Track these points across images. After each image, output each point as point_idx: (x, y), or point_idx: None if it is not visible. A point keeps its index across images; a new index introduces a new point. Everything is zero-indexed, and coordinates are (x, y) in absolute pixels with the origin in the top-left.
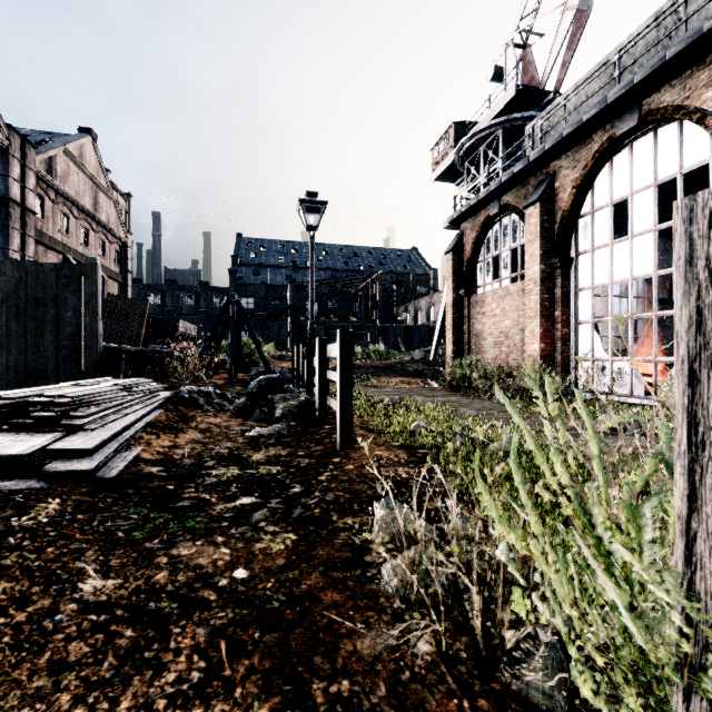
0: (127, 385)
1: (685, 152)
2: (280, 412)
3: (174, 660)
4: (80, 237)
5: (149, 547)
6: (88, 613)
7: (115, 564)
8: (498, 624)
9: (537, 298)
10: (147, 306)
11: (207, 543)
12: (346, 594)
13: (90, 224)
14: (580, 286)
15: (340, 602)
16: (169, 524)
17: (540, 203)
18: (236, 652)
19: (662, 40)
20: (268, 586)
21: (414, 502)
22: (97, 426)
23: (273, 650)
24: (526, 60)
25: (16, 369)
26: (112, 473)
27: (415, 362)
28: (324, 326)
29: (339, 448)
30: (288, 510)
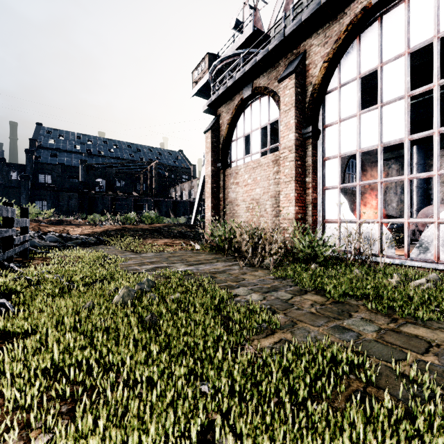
0: None
1: (443, 16)
2: None
3: None
4: None
5: None
6: None
7: None
8: None
9: (293, 164)
10: None
11: None
12: None
13: None
14: (327, 155)
15: None
16: None
17: (295, 74)
18: None
19: None
20: None
21: None
22: None
23: None
24: (256, 19)
25: None
26: None
27: (180, 225)
28: (111, 198)
29: None
30: None
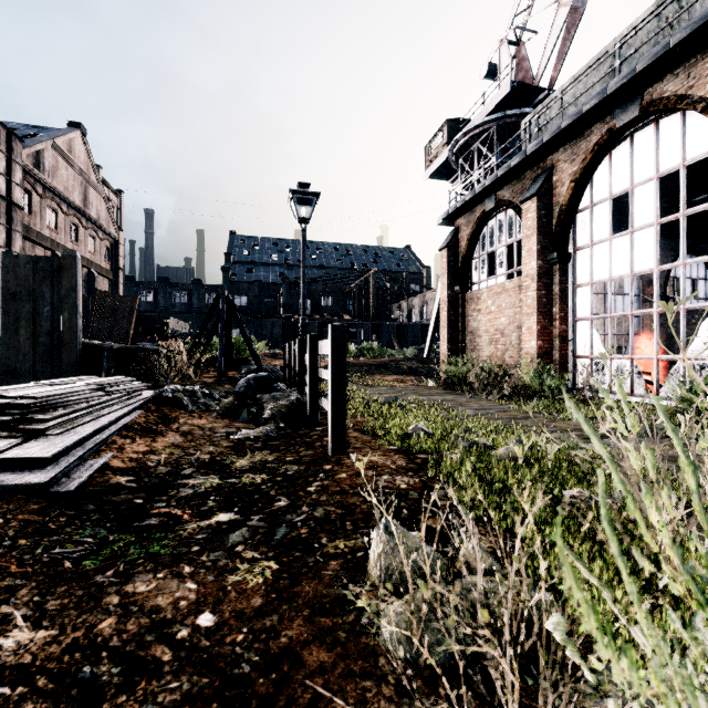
0: (104, 384)
1: (688, 144)
2: (269, 412)
3: None
4: (69, 233)
5: (99, 582)
6: (1, 684)
7: (52, 607)
8: None
9: (535, 295)
10: (136, 303)
11: (171, 575)
12: (336, 652)
13: (80, 219)
14: (578, 282)
15: (329, 665)
16: (129, 549)
17: (537, 197)
18: None
19: (663, 30)
20: (238, 640)
21: (422, 535)
22: (62, 430)
23: None
24: (520, 57)
25: None
26: (72, 485)
27: (409, 359)
28: (317, 324)
29: (331, 453)
30: (271, 529)
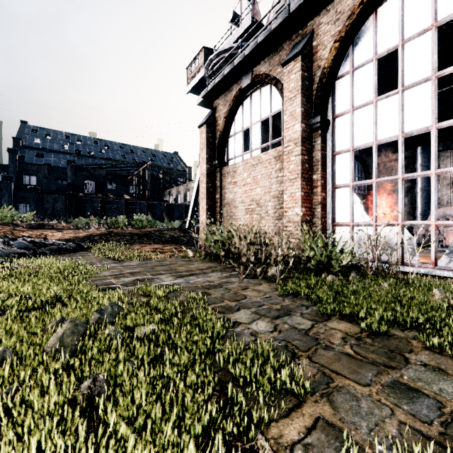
0: None
1: None
2: None
3: None
4: None
5: None
6: None
7: None
8: None
9: (299, 159)
10: None
11: None
12: None
13: None
14: (337, 149)
15: None
16: None
17: (301, 56)
18: None
19: None
20: None
21: None
22: None
23: None
24: (255, 12)
25: None
26: None
27: (173, 229)
28: (100, 201)
29: None
30: None
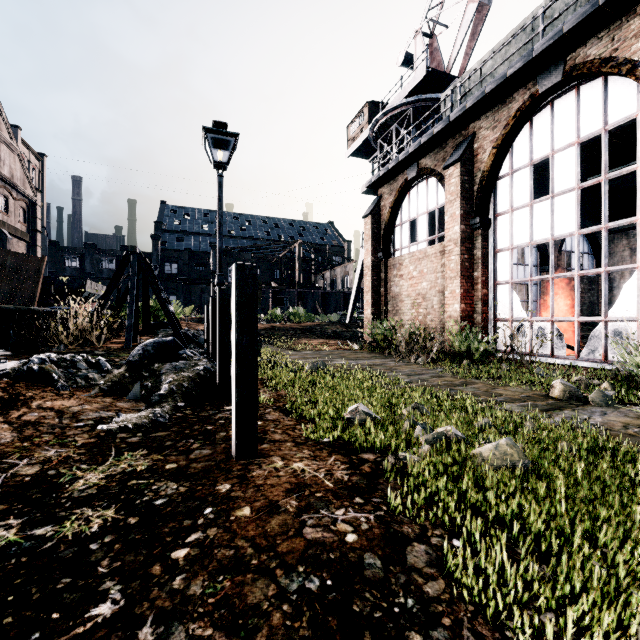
0: None
1: (610, 109)
2: (166, 387)
3: None
4: None
5: None
6: None
7: None
8: None
9: (458, 258)
10: (43, 263)
11: None
12: None
13: None
14: (498, 247)
15: None
16: None
17: (460, 162)
18: None
19: (580, 2)
20: None
21: None
22: None
23: None
24: (433, 49)
25: None
26: None
27: (333, 324)
28: None
29: (235, 456)
30: None
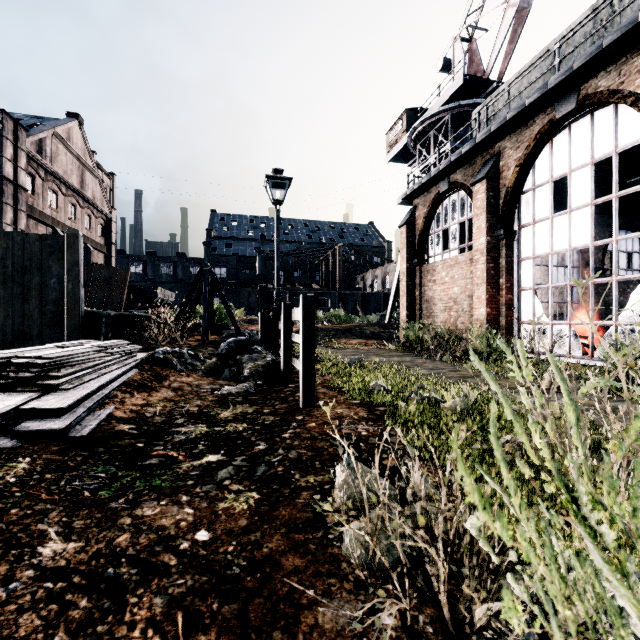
0: (105, 347)
1: (620, 133)
2: (248, 371)
3: (127, 635)
4: (68, 212)
5: (114, 507)
6: (44, 580)
7: (78, 526)
8: (465, 596)
9: (484, 267)
10: (128, 274)
11: (171, 502)
12: (307, 559)
13: (77, 200)
14: (522, 256)
15: (302, 568)
16: (136, 483)
17: (486, 180)
18: (192, 626)
19: (598, 31)
20: (229, 550)
21: (376, 465)
22: (73, 386)
23: (231, 623)
24: (472, 53)
25: (3, 332)
26: (84, 431)
27: (372, 325)
28: (289, 293)
29: (302, 406)
30: (252, 467)
